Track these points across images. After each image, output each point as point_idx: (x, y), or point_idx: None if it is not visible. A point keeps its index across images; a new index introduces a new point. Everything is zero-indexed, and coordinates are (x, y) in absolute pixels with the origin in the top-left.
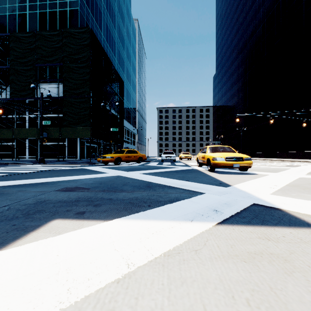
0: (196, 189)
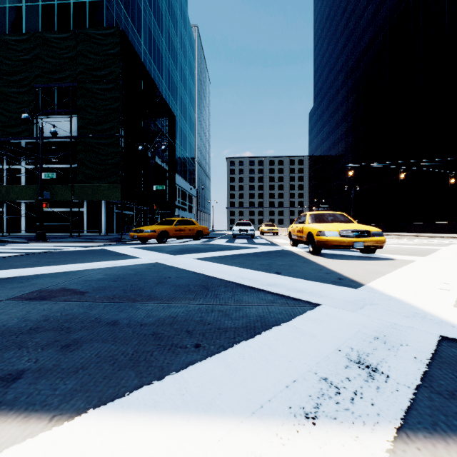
0: (299, 294)
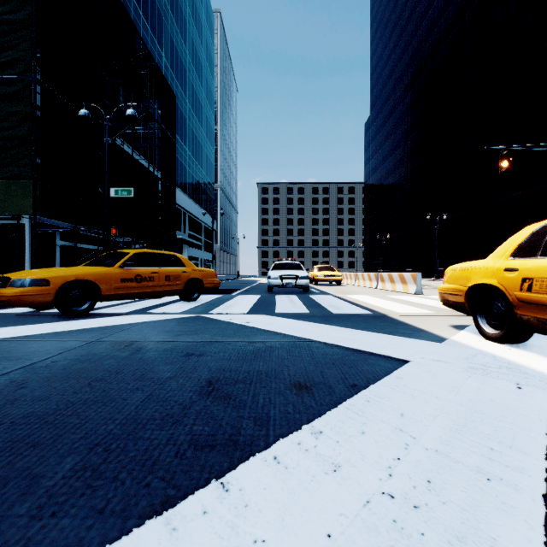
0: None
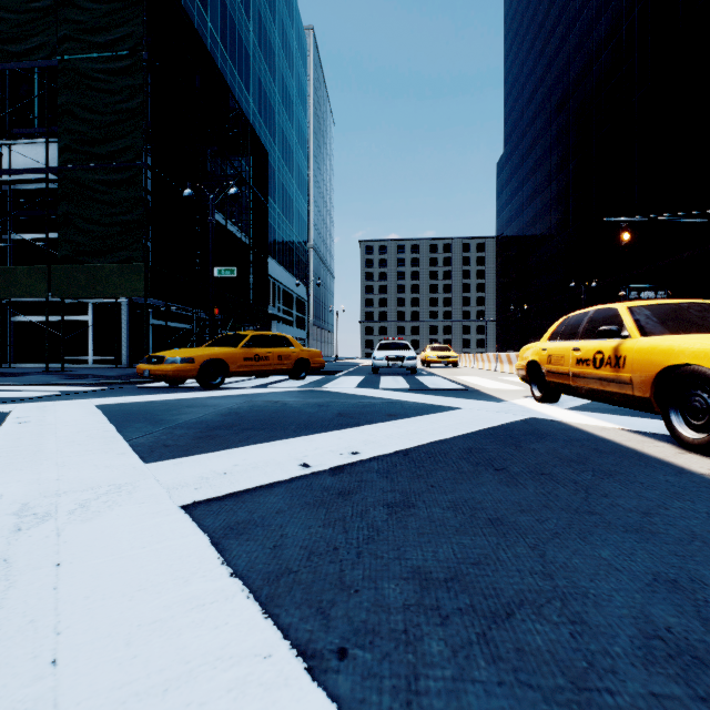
0: None
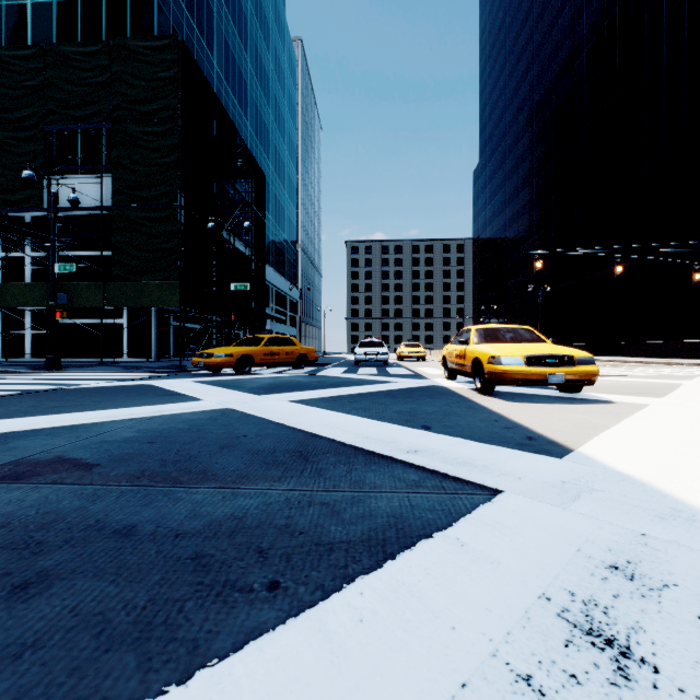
0: (464, 470)
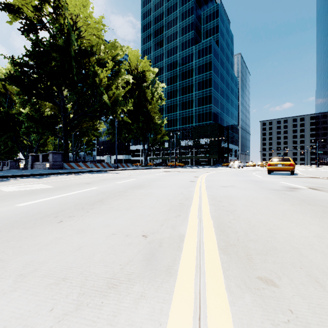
0: None
